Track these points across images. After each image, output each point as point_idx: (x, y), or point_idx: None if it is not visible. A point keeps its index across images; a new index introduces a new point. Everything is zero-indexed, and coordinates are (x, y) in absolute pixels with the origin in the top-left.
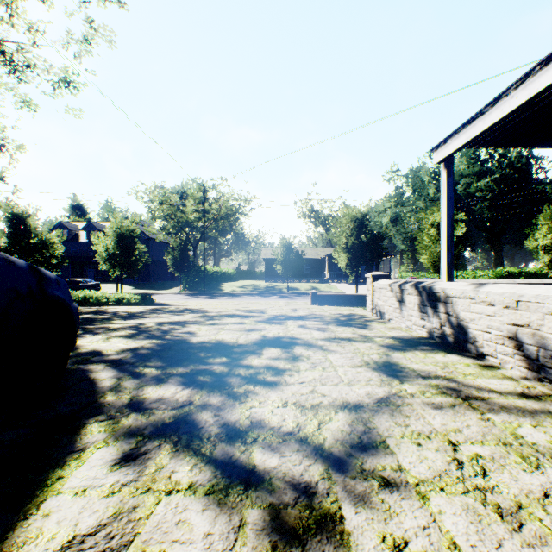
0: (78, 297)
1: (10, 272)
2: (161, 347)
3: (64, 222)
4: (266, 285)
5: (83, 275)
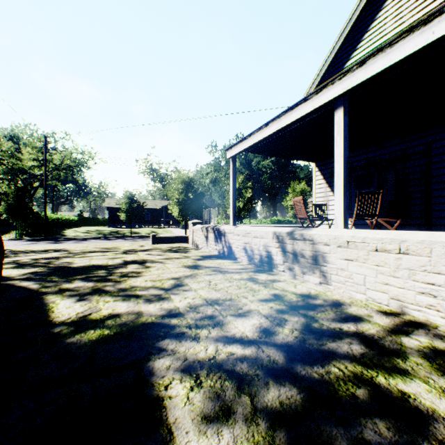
0: None
1: None
2: (53, 270)
3: None
4: (110, 231)
5: None
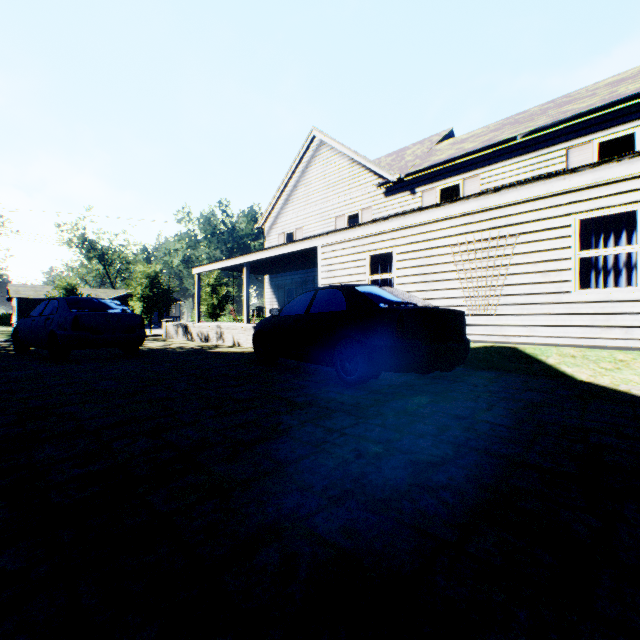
0: None
1: None
2: None
3: None
4: None
5: None
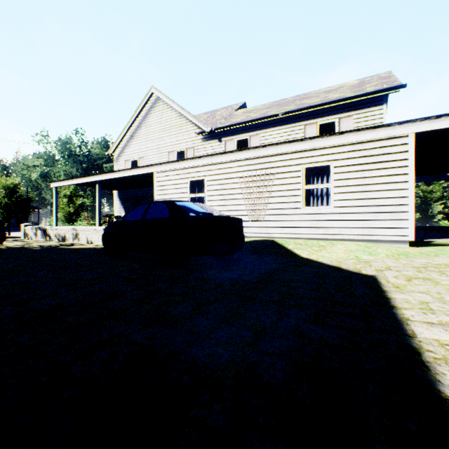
0: None
1: None
2: None
3: None
4: None
5: None
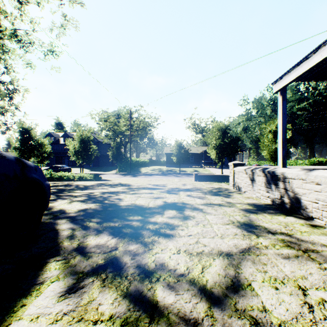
0: (57, 176)
1: (2, 163)
2: (101, 208)
3: (51, 133)
4: (166, 169)
5: (62, 163)
